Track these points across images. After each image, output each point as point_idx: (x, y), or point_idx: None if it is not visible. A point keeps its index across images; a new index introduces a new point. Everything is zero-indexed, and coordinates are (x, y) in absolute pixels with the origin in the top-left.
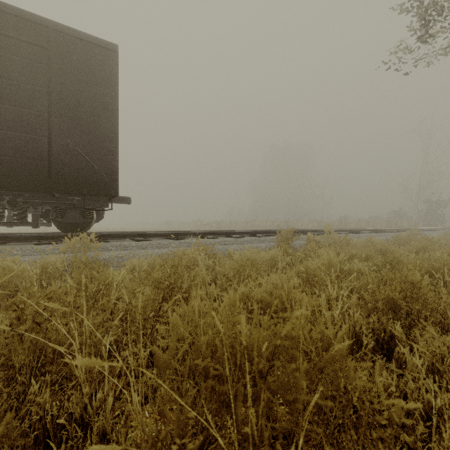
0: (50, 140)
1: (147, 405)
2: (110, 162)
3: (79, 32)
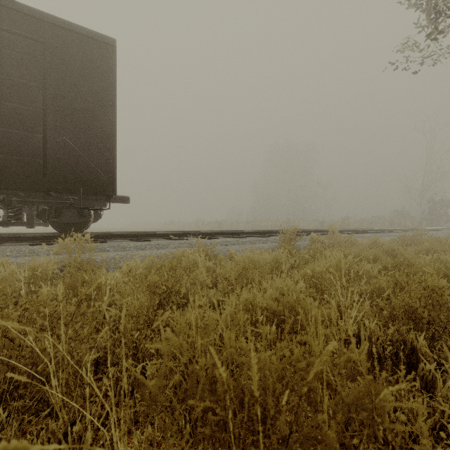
0: (46, 137)
1: (137, 431)
2: (108, 160)
3: (75, 26)
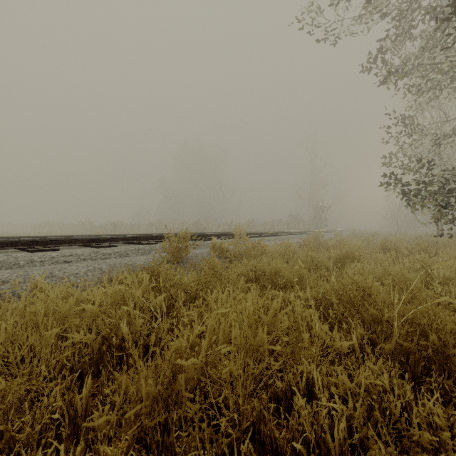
0: None
1: None
2: None
3: None
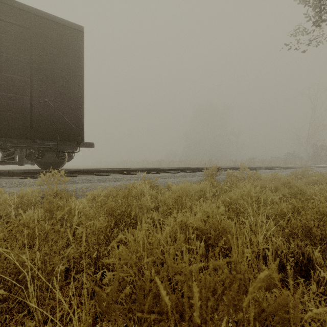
0: (32, 98)
1: (97, 325)
2: (78, 116)
3: (53, 17)
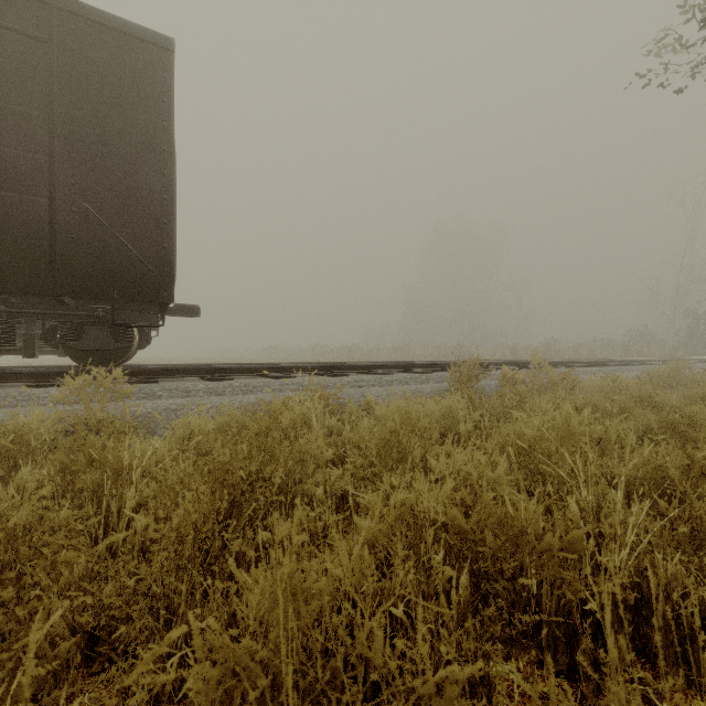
0: (53, 203)
1: None
2: (160, 244)
3: (104, 14)
